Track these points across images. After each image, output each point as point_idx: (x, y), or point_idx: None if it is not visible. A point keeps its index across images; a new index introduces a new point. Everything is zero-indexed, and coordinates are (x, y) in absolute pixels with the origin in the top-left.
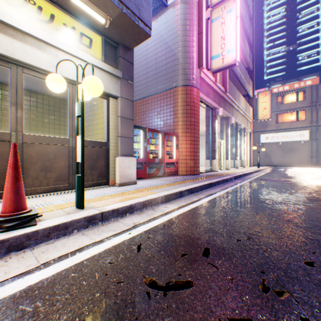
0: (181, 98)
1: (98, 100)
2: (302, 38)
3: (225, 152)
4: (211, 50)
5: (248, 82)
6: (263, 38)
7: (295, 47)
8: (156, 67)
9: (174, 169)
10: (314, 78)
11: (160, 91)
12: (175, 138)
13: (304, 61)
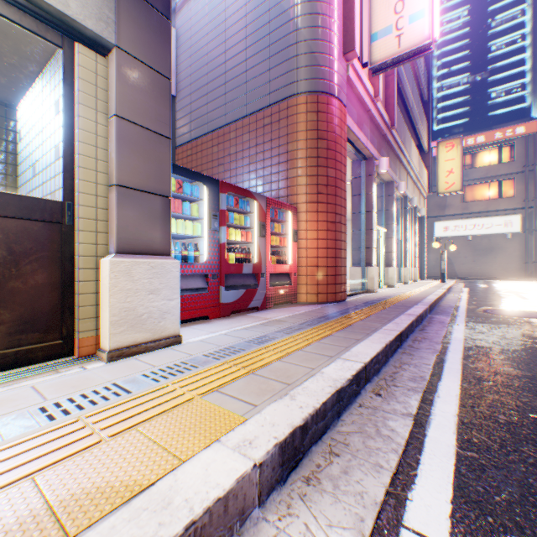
0: (305, 122)
1: (62, 81)
2: (497, 61)
3: (387, 251)
4: (372, 19)
5: (422, 120)
6: (432, 61)
7: (485, 76)
8: (246, 56)
9: (290, 290)
10: (530, 123)
11: (256, 109)
12: (291, 216)
13: (500, 101)
